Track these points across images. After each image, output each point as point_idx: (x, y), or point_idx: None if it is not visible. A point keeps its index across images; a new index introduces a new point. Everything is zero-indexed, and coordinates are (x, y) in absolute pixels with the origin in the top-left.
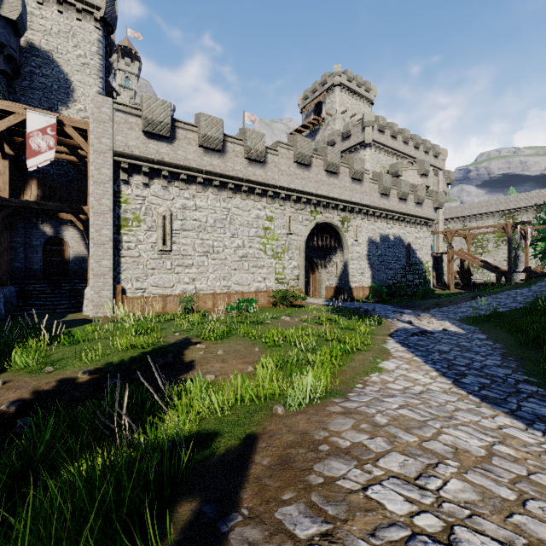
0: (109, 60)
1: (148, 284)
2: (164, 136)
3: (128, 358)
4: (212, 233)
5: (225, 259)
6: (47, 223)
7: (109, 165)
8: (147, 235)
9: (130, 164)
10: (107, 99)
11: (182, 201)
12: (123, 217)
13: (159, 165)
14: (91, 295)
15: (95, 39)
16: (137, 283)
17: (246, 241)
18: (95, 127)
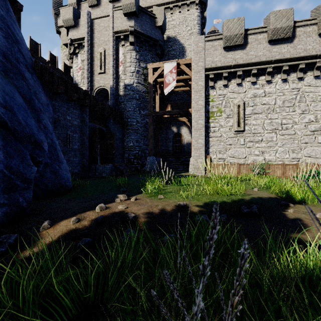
0: (203, 32)
1: (226, 155)
2: (238, 45)
3: (214, 200)
4: (280, 112)
5: (294, 134)
6: (174, 126)
7: (202, 78)
8: (226, 121)
9: (214, 74)
10: (201, 37)
11: (252, 92)
12: (210, 111)
13: (234, 69)
14: (193, 161)
15: (195, 16)
16: (219, 155)
17: (320, 116)
18: (195, 57)
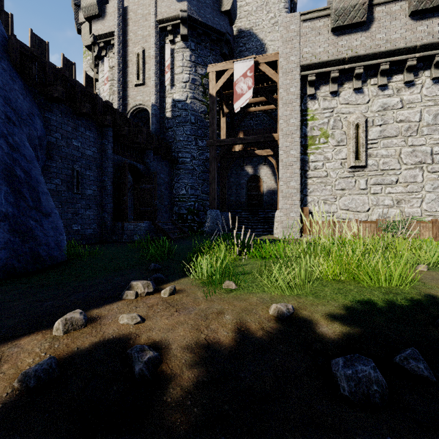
0: None
1: (336, 207)
2: (357, 24)
3: (355, 297)
4: (429, 135)
5: None
6: (249, 165)
7: (296, 82)
8: (335, 151)
9: (316, 75)
10: (294, 15)
11: (380, 101)
12: (309, 135)
13: (350, 64)
14: (280, 217)
15: None
16: (324, 206)
17: None
18: (284, 49)
